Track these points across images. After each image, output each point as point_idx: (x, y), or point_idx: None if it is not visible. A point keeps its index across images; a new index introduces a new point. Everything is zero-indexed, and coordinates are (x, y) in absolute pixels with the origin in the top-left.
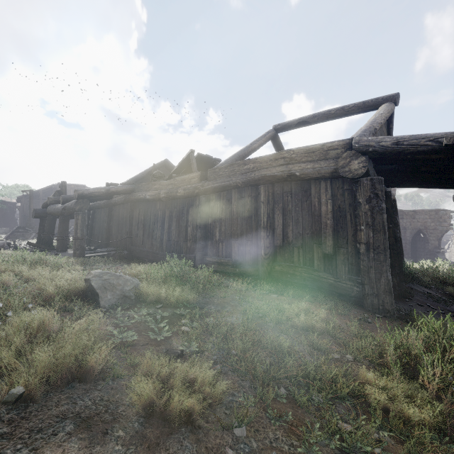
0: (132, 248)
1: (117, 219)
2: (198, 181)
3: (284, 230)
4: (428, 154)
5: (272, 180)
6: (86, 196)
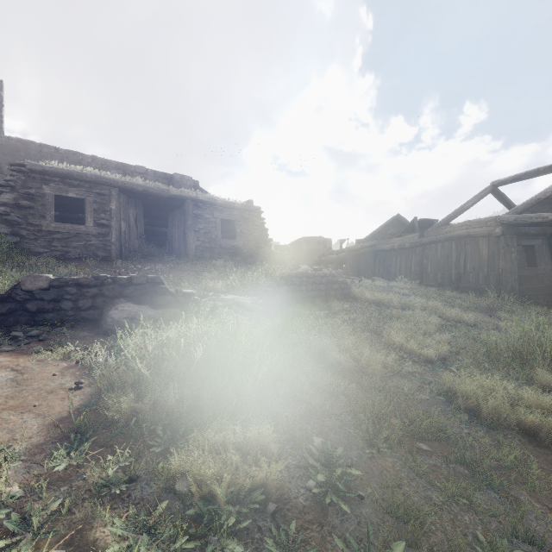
0: None
1: (364, 263)
2: (418, 238)
3: (465, 265)
4: (530, 225)
5: (459, 237)
6: (351, 250)
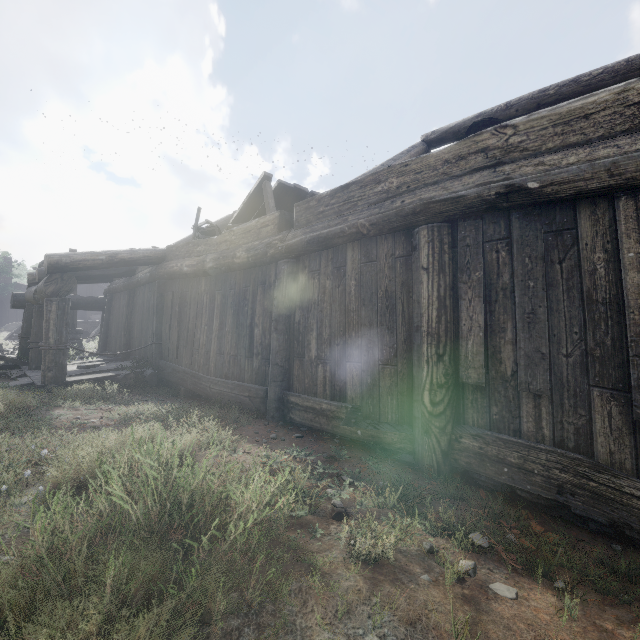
0: (160, 364)
1: (140, 311)
2: (275, 230)
3: (487, 343)
4: None
5: (450, 211)
6: (68, 268)
